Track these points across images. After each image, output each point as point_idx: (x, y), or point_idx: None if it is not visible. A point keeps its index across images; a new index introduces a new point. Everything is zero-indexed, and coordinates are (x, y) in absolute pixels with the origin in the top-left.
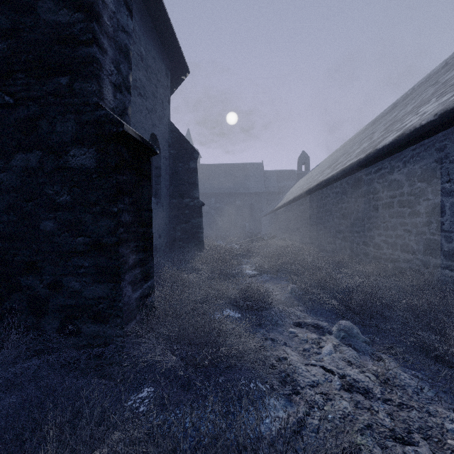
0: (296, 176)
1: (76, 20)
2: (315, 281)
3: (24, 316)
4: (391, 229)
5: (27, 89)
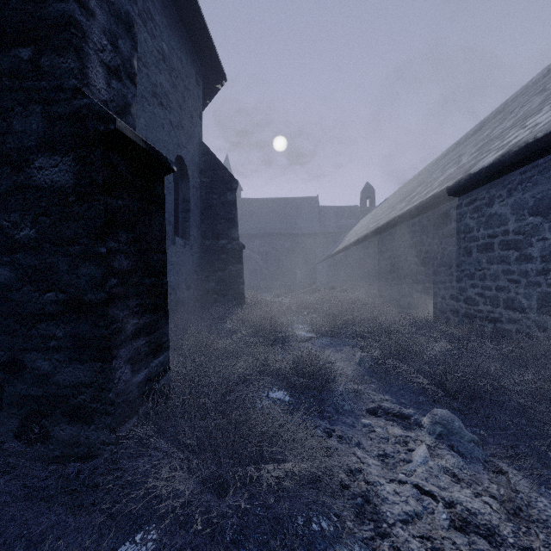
0: (359, 213)
1: None
2: (392, 348)
3: None
4: (490, 279)
5: None
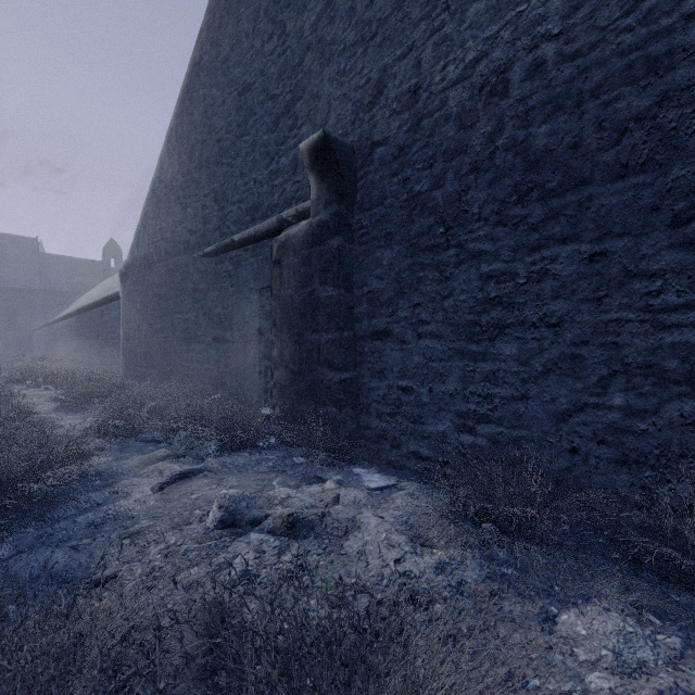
0: (101, 273)
1: None
2: (46, 376)
3: None
4: (111, 346)
5: None
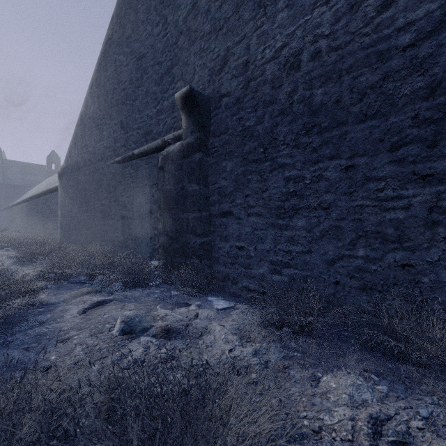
0: (46, 173)
1: None
2: (7, 242)
3: None
4: (52, 222)
5: None
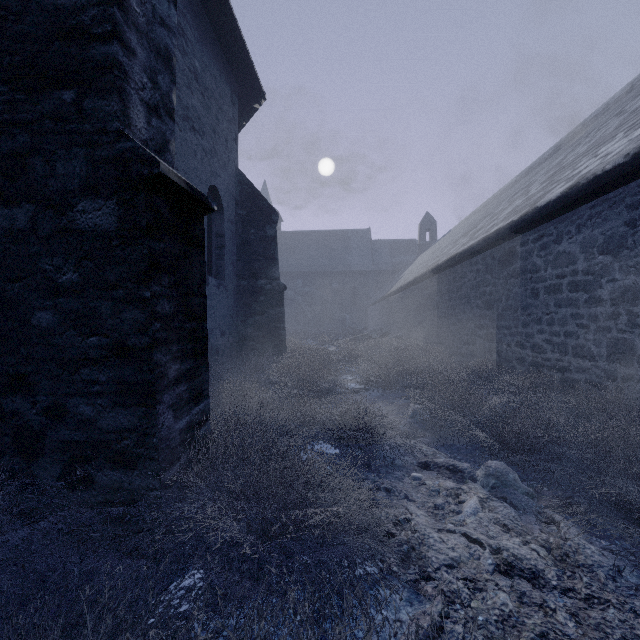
0: (418, 248)
1: (88, 3)
2: (448, 399)
3: (7, 457)
4: (558, 323)
5: (12, 109)
